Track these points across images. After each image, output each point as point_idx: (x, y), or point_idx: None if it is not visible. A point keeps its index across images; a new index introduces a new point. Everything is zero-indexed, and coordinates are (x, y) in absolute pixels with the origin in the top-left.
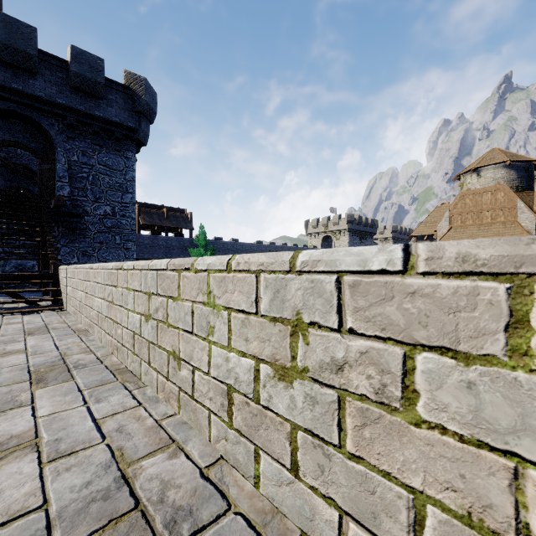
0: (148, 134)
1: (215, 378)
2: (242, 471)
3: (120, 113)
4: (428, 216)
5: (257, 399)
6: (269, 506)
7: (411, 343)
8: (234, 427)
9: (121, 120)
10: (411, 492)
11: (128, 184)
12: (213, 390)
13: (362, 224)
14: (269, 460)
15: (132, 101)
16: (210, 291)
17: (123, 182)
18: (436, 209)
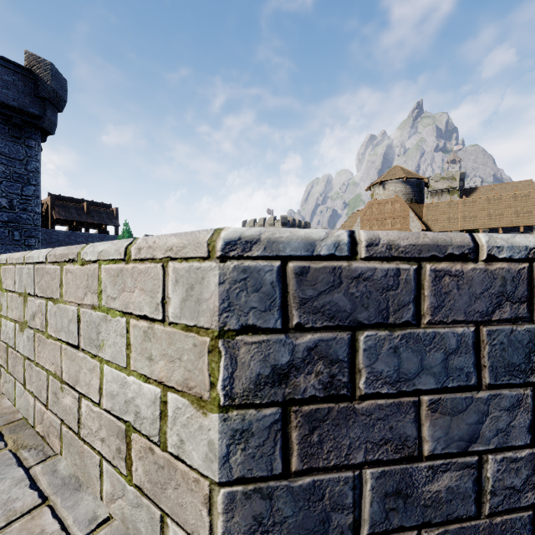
0: (56, 123)
1: (3, 341)
2: (11, 399)
3: (19, 97)
4: (346, 221)
5: (15, 348)
6: (16, 412)
7: (47, 298)
8: (8, 371)
9: (21, 104)
10: (47, 372)
11: (30, 175)
12: (2, 350)
13: (295, 226)
14: (18, 384)
15: (35, 86)
16: (1, 279)
17: (24, 173)
18: (353, 215)
